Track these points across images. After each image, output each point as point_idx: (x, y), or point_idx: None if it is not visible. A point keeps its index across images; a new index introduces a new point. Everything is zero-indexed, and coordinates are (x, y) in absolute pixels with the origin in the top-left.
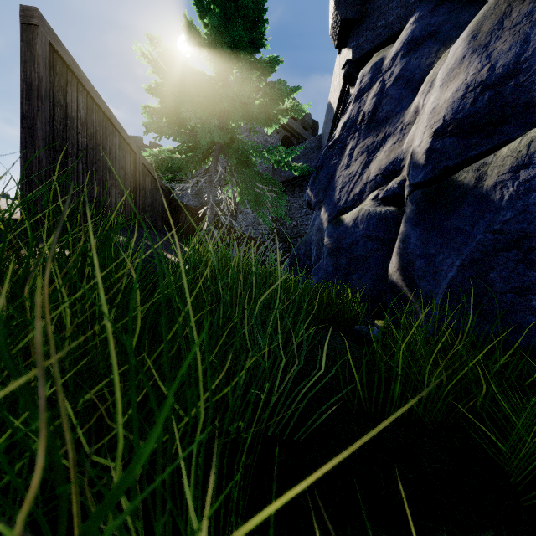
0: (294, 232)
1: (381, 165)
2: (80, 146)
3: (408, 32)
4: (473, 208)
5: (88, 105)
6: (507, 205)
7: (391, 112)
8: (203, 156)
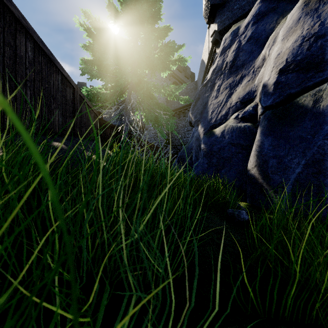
0: (180, 141)
1: (240, 95)
2: (28, 78)
3: (256, 8)
4: (313, 122)
5: (35, 50)
6: None
7: (246, 61)
8: (121, 92)
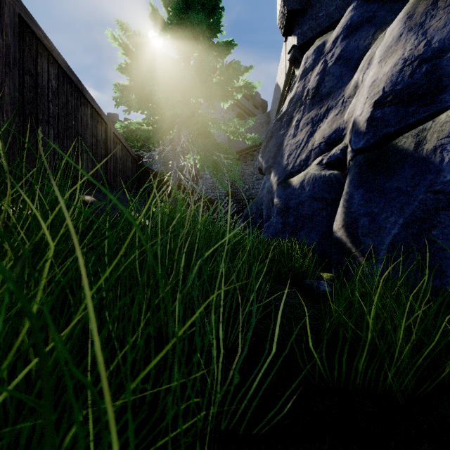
0: (246, 194)
1: (324, 134)
2: (51, 114)
3: (347, 18)
4: (414, 170)
5: (59, 77)
6: (448, 167)
7: (333, 88)
8: (168, 128)
